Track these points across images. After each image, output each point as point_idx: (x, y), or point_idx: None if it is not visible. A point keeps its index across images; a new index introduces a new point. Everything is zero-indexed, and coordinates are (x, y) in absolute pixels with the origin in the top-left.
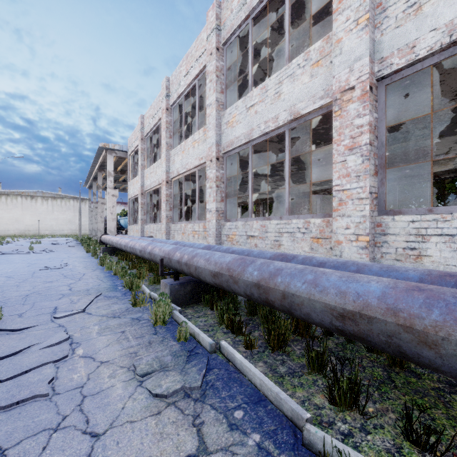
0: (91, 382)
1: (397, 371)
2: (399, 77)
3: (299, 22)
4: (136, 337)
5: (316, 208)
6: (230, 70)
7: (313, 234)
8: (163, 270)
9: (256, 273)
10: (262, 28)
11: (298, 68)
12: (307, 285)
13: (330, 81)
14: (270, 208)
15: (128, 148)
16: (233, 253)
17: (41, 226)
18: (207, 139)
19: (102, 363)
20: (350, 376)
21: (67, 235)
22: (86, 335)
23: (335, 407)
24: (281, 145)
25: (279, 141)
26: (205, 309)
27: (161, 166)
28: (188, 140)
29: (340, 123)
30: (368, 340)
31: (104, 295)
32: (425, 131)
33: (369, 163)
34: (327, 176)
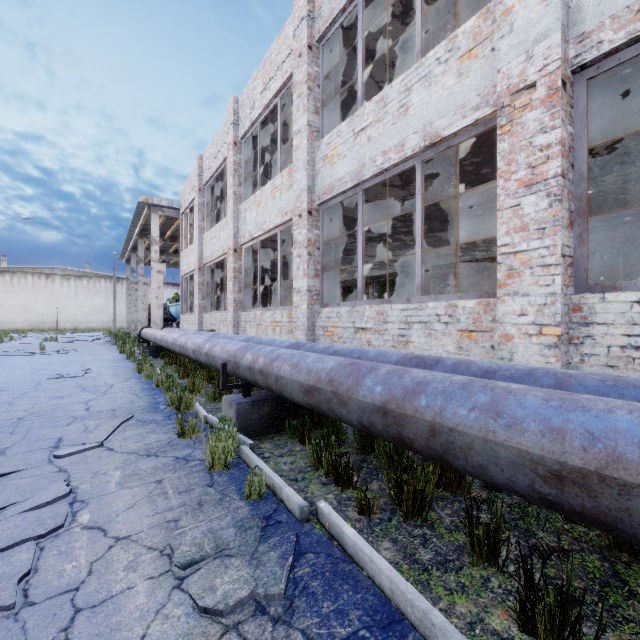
0: (93, 579)
1: (626, 561)
2: (612, 64)
3: (434, 4)
4: (180, 491)
5: (449, 291)
6: (328, 79)
7: (461, 325)
8: (225, 381)
9: (380, 390)
10: (377, 14)
11: (438, 65)
12: (479, 414)
13: (492, 80)
14: (382, 290)
15: (181, 204)
16: (335, 354)
17: (60, 316)
18: (294, 184)
19: (118, 540)
20: (545, 571)
21: (97, 330)
22: (98, 487)
23: (532, 638)
24: (406, 191)
25: (403, 186)
26: (291, 442)
27: (226, 227)
28: (265, 187)
29: (511, 145)
30: (617, 528)
31: (137, 418)
32: (630, 167)
33: (561, 207)
34: (470, 241)
